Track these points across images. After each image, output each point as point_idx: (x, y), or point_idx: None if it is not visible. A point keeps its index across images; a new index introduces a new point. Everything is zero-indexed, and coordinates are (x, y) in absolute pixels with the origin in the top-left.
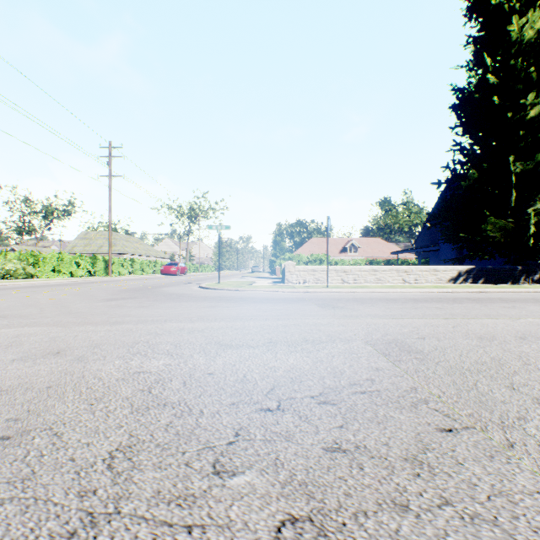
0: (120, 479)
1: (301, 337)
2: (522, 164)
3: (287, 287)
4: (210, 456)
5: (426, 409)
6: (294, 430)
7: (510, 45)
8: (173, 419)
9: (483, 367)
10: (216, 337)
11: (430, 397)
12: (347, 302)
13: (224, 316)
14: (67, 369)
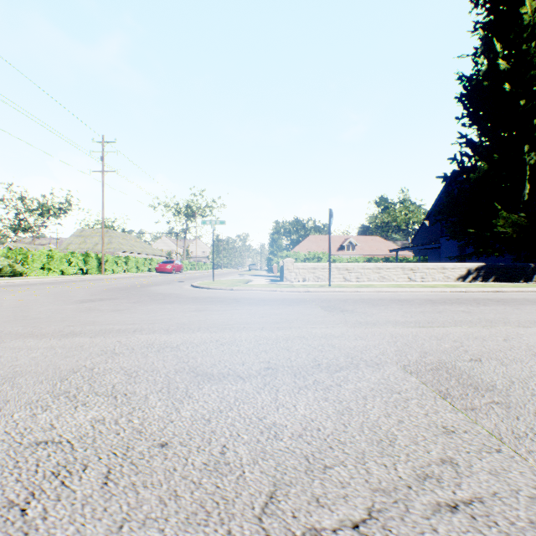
0: None
1: (311, 359)
2: None
3: (286, 286)
4: None
5: None
6: None
7: (523, 29)
8: None
9: None
10: (193, 358)
11: None
12: (355, 304)
13: (211, 324)
14: None
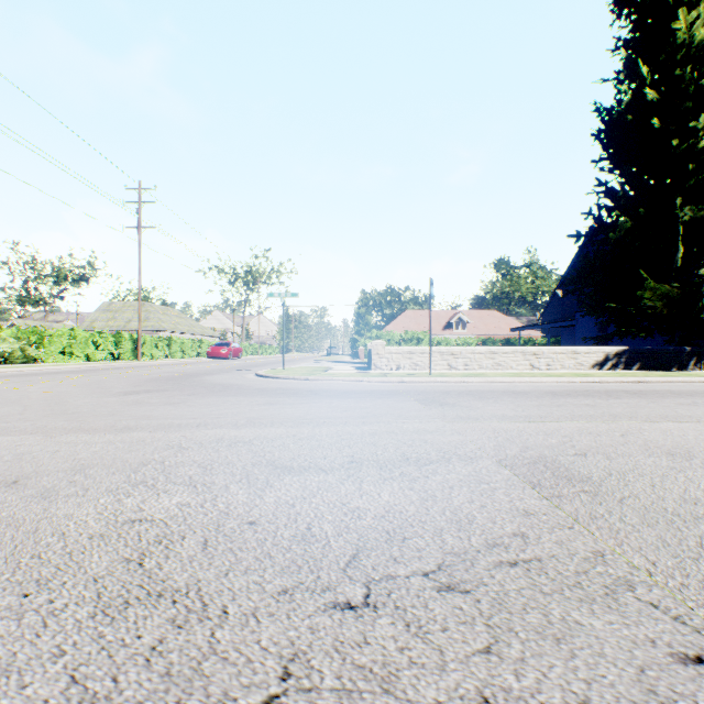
0: None
1: (399, 454)
2: (693, 208)
3: (374, 375)
4: None
5: (636, 604)
6: (397, 662)
7: (676, 49)
8: (167, 633)
9: (698, 509)
10: (269, 452)
11: (634, 575)
12: (459, 396)
13: (285, 419)
14: (14, 516)
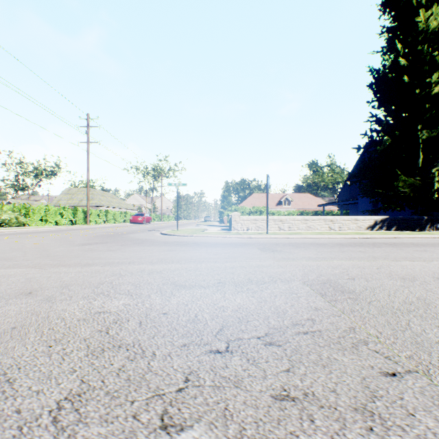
0: (62, 436)
1: (246, 278)
2: (428, 131)
3: (233, 233)
4: (159, 405)
5: (367, 351)
6: (242, 375)
7: (418, 34)
8: (125, 363)
9: (411, 307)
10: (172, 277)
11: (369, 338)
12: (284, 246)
13: (180, 259)
14: (34, 310)
